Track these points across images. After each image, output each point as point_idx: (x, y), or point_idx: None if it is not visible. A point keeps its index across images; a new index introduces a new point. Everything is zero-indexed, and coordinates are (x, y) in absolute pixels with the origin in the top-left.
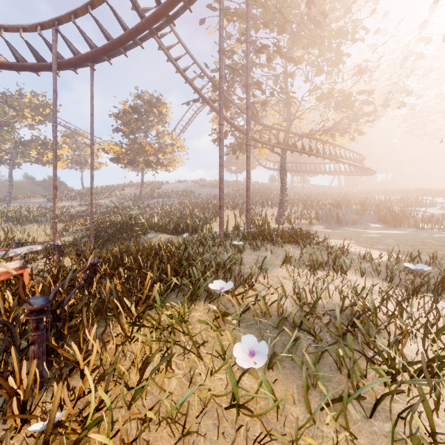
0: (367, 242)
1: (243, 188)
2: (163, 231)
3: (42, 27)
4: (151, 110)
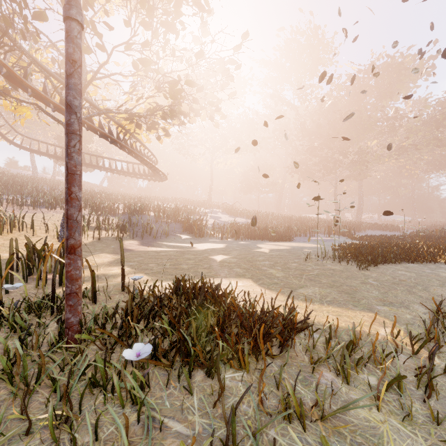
0: (265, 279)
1: None
2: None
3: None
4: None
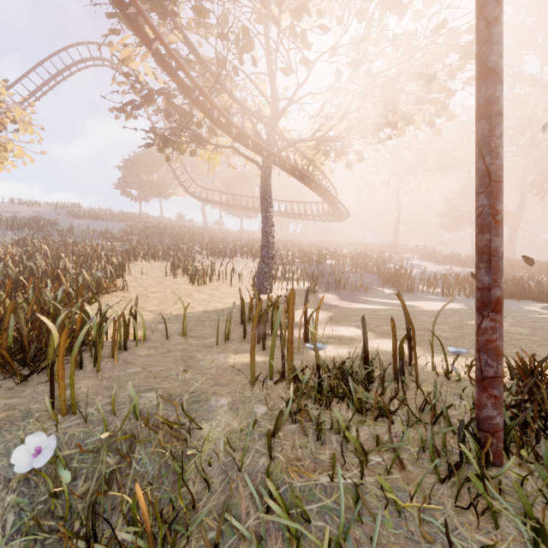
0: None
1: (154, 225)
2: None
3: None
4: None
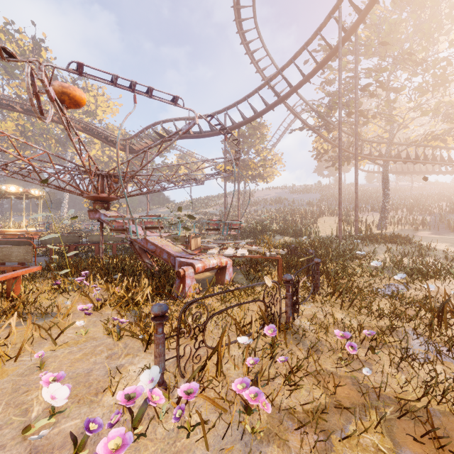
0: None
1: (337, 193)
2: (286, 235)
3: (218, 113)
4: (254, 133)
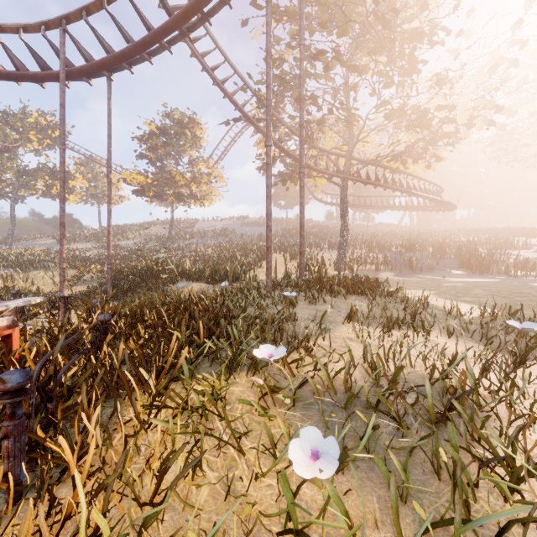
0: (450, 292)
1: (294, 227)
2: (197, 279)
3: (47, 27)
4: (183, 131)
